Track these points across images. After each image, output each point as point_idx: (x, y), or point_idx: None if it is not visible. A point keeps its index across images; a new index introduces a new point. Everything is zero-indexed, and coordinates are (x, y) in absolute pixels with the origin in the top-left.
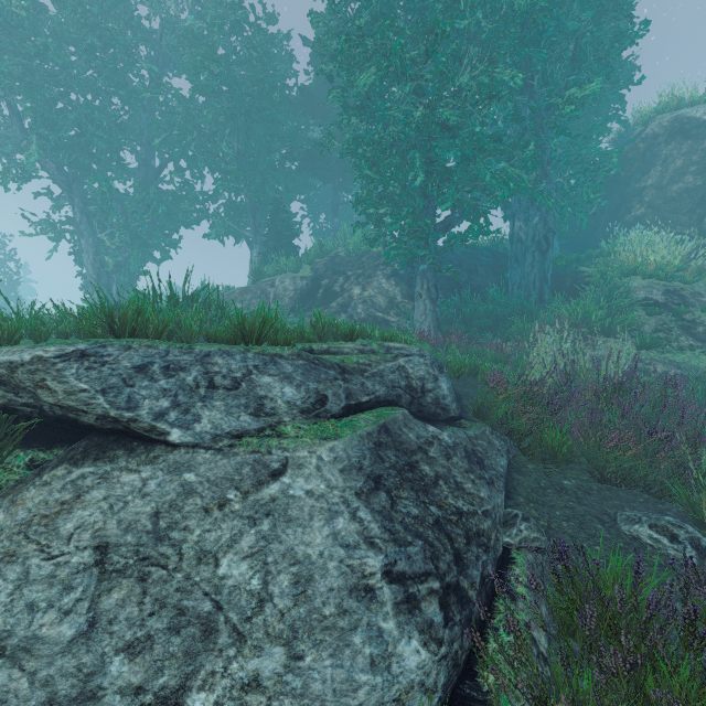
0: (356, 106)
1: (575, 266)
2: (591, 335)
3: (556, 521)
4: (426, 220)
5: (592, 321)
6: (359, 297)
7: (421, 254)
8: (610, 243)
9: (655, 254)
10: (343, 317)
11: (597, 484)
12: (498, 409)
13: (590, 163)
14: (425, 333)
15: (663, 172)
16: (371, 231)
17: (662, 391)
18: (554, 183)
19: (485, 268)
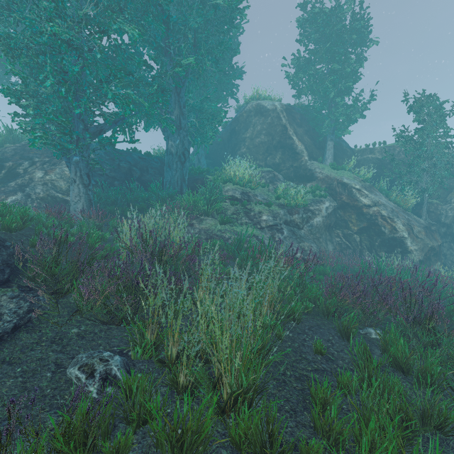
0: (2, 5)
1: (204, 174)
2: (200, 215)
3: (4, 381)
4: (60, 117)
5: (199, 207)
6: (39, 179)
7: (70, 147)
8: (226, 164)
9: (239, 172)
10: (19, 195)
11: (102, 327)
12: (29, 274)
13: (212, 115)
14: (79, 211)
15: (253, 131)
16: (27, 121)
17: (194, 249)
18: (188, 120)
19: (154, 170)
